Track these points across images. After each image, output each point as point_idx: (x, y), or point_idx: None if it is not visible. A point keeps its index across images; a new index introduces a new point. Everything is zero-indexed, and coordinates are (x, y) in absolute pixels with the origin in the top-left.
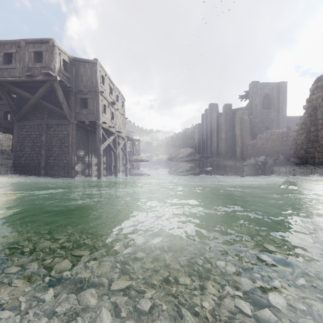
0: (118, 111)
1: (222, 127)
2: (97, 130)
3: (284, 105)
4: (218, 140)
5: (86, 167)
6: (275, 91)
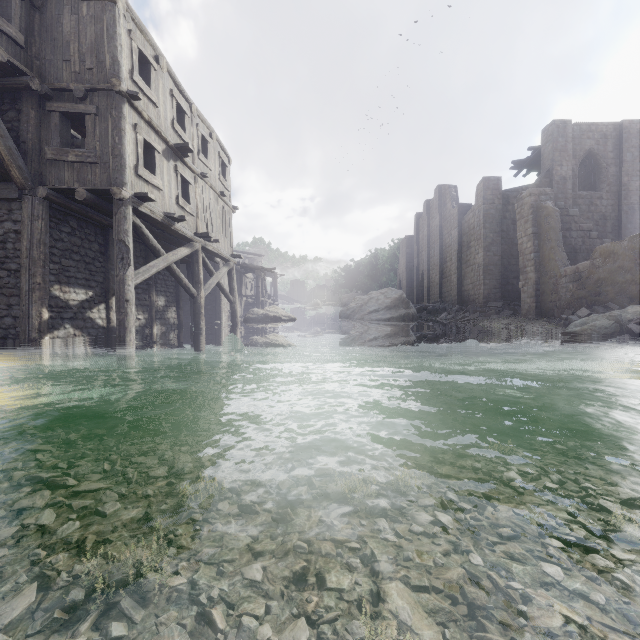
0: (207, 181)
1: (476, 236)
2: (115, 218)
3: (634, 178)
4: (463, 268)
5: (97, 340)
6: (611, 145)
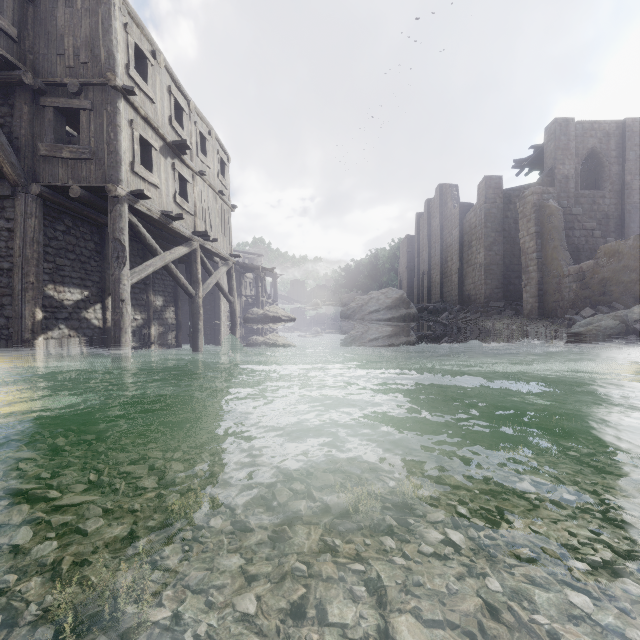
0: (206, 180)
1: (478, 235)
2: (111, 216)
3: (637, 177)
4: (464, 268)
5: (93, 340)
6: (614, 143)
